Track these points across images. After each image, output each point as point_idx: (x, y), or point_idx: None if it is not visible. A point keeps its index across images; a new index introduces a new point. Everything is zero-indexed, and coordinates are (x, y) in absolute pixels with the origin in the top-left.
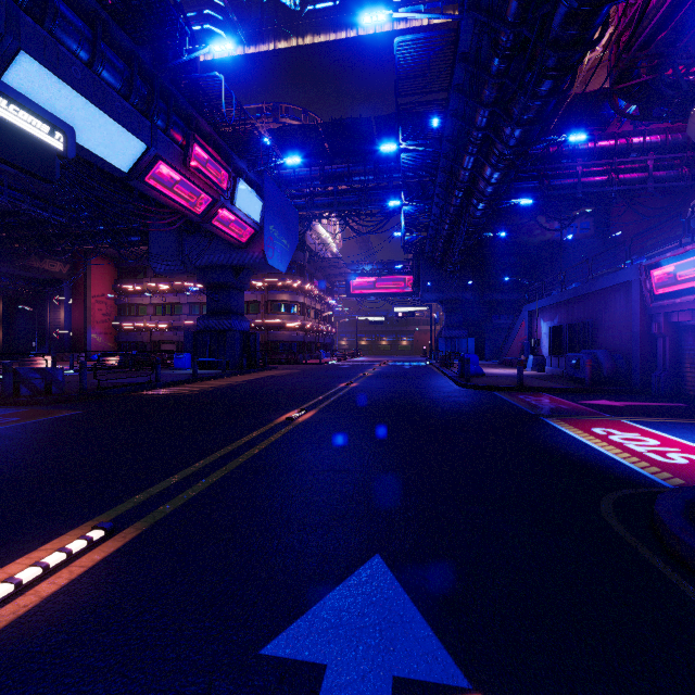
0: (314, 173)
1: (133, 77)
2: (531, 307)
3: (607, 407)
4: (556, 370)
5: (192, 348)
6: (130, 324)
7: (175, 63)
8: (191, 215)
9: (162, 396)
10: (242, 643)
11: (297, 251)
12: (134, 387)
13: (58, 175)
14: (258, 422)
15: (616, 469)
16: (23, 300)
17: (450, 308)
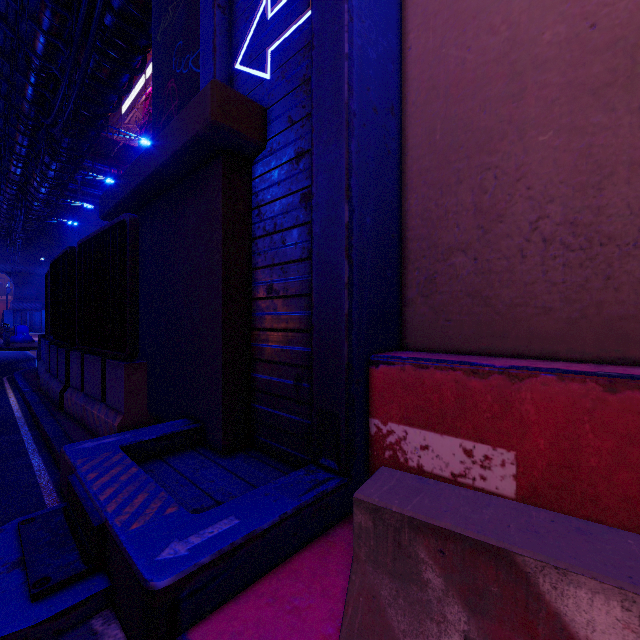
0: None
1: None
2: None
3: None
4: None
5: None
6: None
7: None
8: None
9: None
10: None
11: None
12: None
13: None
14: None
15: None
16: None
17: (20, 281)
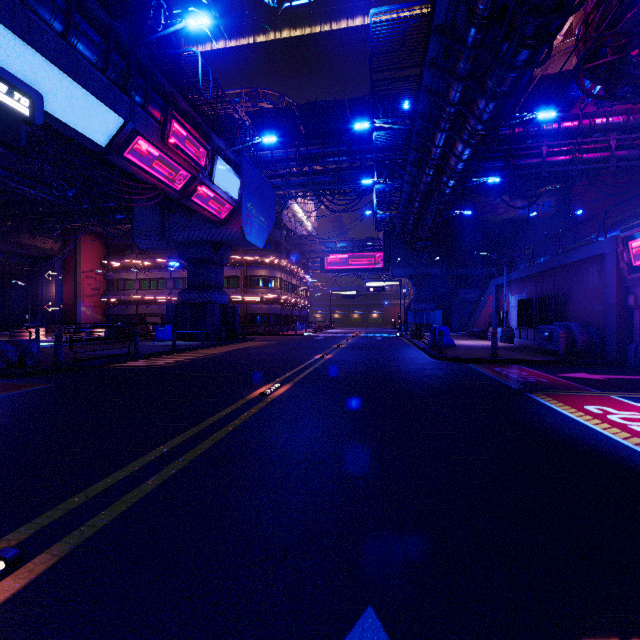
0: (290, 154)
1: (109, 51)
2: (499, 281)
3: (589, 381)
4: (525, 342)
5: (174, 320)
6: (118, 298)
7: (152, 38)
8: (170, 191)
9: (137, 369)
10: None
11: (274, 229)
12: (111, 359)
13: (23, 141)
14: (230, 398)
15: (635, 460)
16: (17, 275)
17: (418, 283)
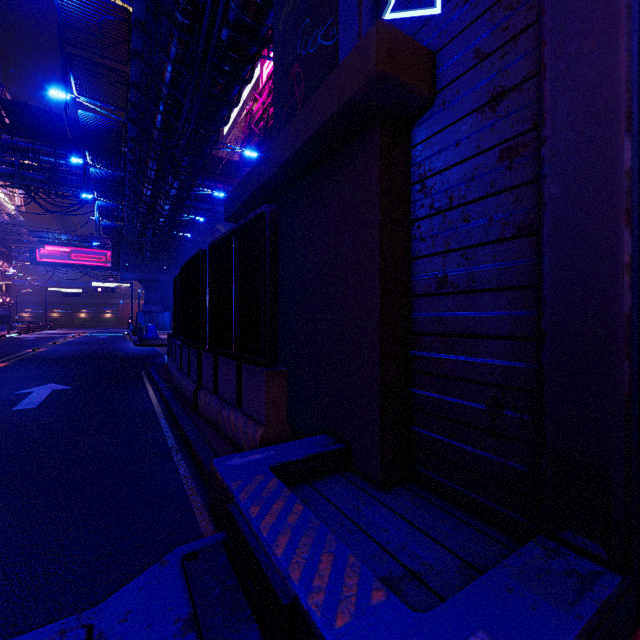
0: None
1: None
2: None
3: None
4: None
5: None
6: None
7: None
8: None
9: None
10: (6, 393)
11: None
12: None
13: None
14: None
15: None
16: None
17: (149, 287)
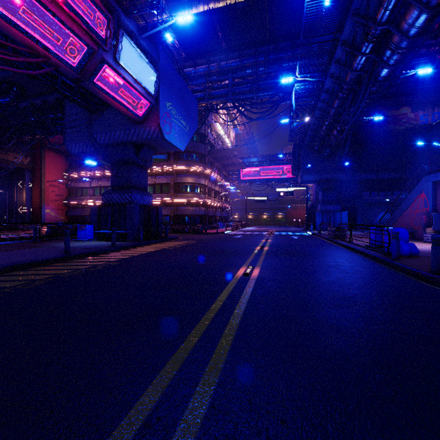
0: (211, 68)
1: None
2: (439, 177)
3: None
4: None
5: (96, 220)
6: (76, 202)
7: None
8: (61, 65)
9: None
10: None
11: (199, 143)
12: None
13: None
14: None
15: None
16: (0, 185)
17: (325, 187)
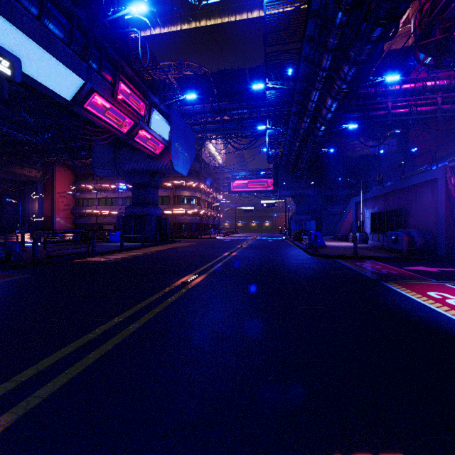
0: (206, 108)
1: (73, 30)
2: (357, 199)
3: (427, 273)
4: (377, 243)
5: (122, 227)
6: (83, 211)
7: (104, 21)
8: (119, 134)
9: (93, 263)
10: None
11: (195, 162)
12: (74, 255)
13: (6, 94)
14: (159, 286)
15: None
16: (11, 195)
17: (298, 201)
